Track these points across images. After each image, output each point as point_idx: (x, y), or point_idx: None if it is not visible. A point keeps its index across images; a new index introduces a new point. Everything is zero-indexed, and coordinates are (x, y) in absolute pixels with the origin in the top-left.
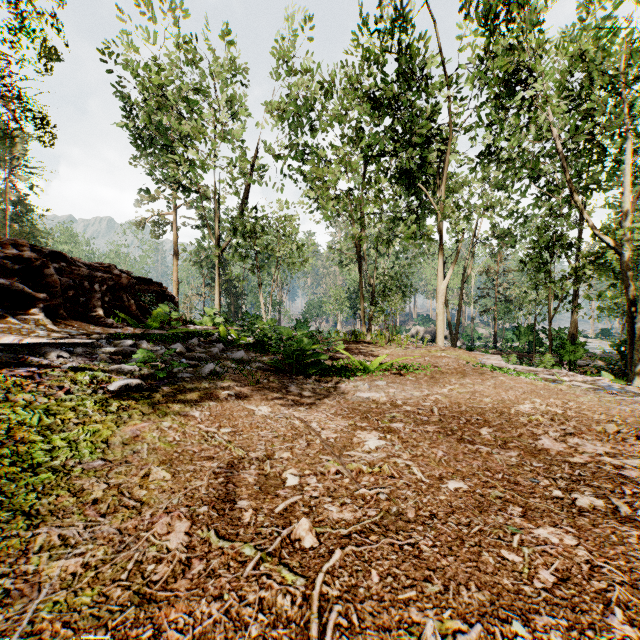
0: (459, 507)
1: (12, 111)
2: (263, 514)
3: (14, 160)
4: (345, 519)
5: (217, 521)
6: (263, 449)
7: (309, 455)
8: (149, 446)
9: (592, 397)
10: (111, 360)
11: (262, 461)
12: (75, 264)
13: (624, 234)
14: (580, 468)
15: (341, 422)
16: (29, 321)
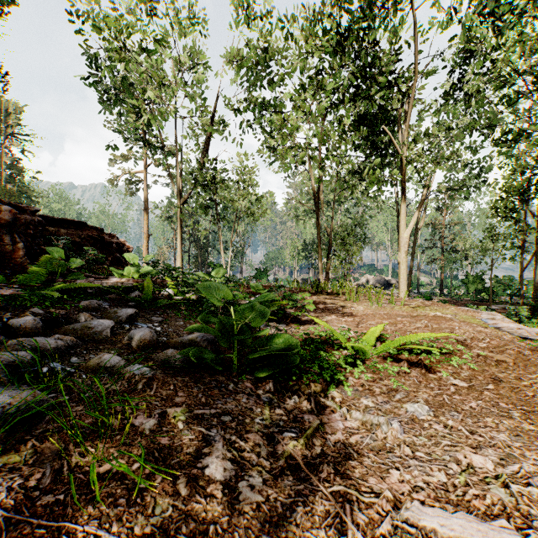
0: None
1: None
2: None
3: (8, 128)
4: None
5: None
6: None
7: None
8: None
9: None
10: None
11: None
12: None
13: None
14: None
15: None
16: None
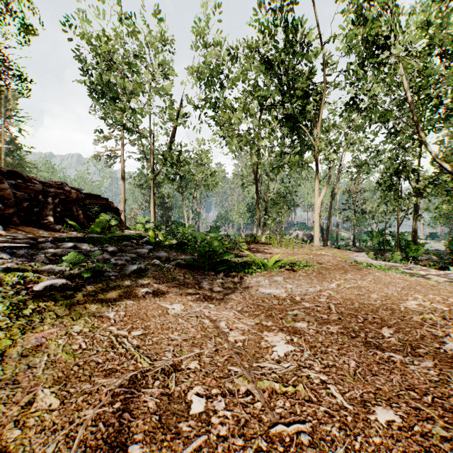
0: None
1: None
2: None
3: (8, 111)
4: None
5: None
6: (169, 360)
7: (217, 364)
8: (49, 358)
9: None
10: (48, 260)
11: (168, 374)
12: (31, 181)
13: None
14: None
15: (248, 321)
16: None
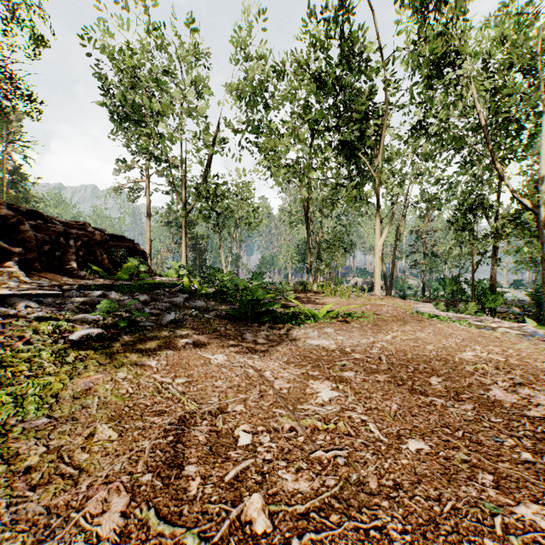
0: (424, 475)
1: (4, 90)
2: (211, 484)
3: (10, 135)
4: (301, 491)
5: (160, 494)
6: (216, 402)
7: (262, 408)
8: (100, 400)
9: (528, 344)
10: (78, 309)
11: (215, 415)
12: (51, 222)
13: (540, 197)
14: (540, 424)
15: (294, 371)
16: (3, 273)
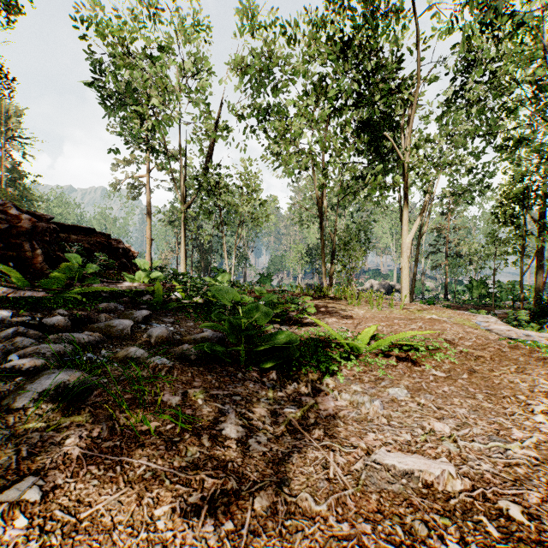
0: None
1: None
2: None
3: (9, 131)
4: None
5: None
6: None
7: None
8: None
9: None
10: None
11: None
12: None
13: None
14: None
15: None
16: None
